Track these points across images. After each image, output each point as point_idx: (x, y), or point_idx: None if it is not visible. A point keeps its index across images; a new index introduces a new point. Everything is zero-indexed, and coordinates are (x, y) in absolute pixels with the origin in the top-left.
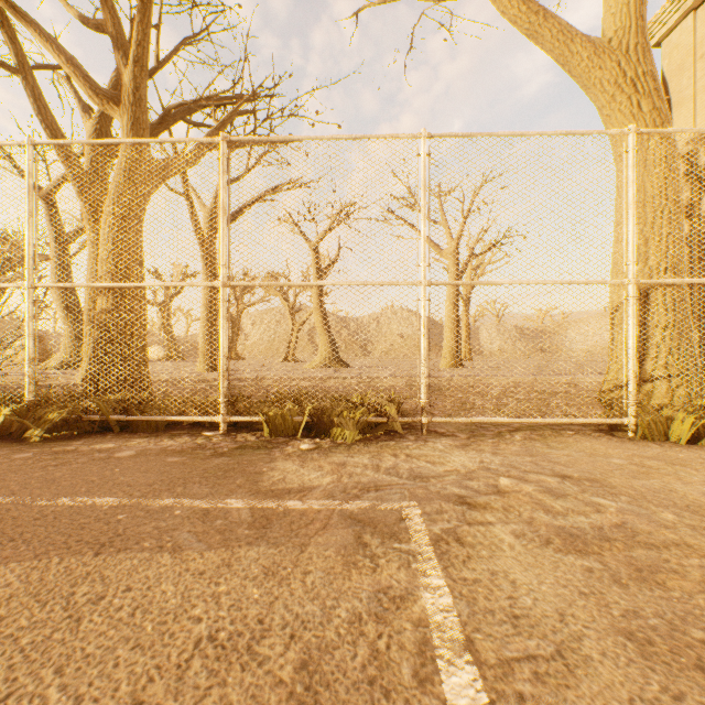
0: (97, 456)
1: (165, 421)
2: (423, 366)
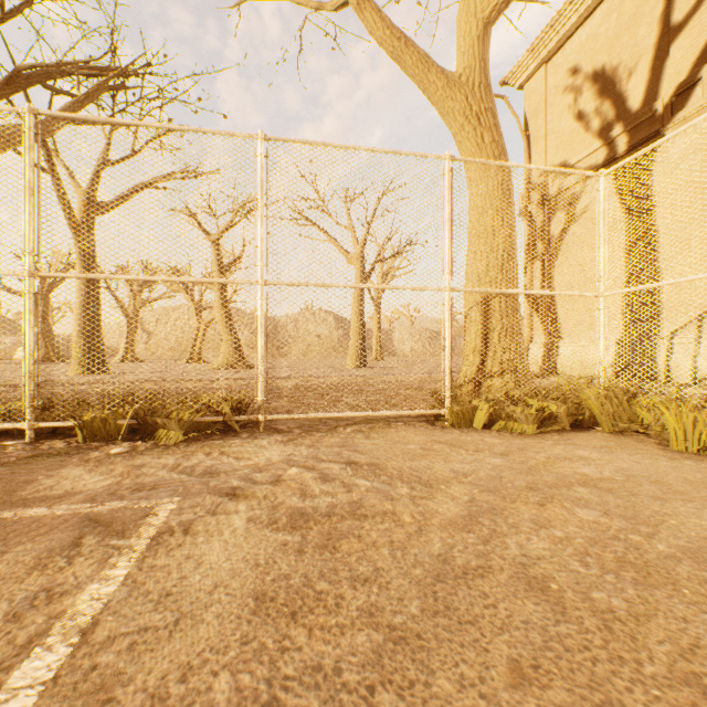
0: None
1: None
2: (260, 364)
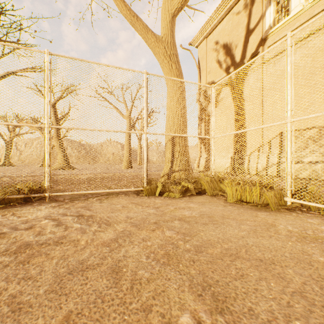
0: None
1: None
2: (46, 167)
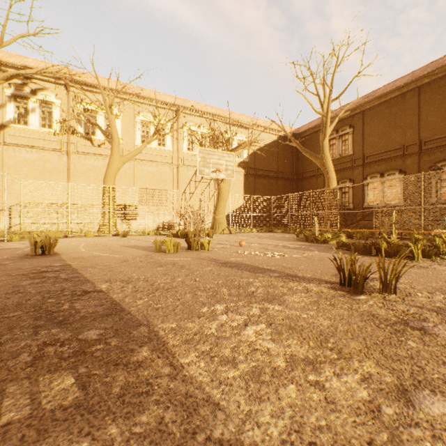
0: None
1: None
2: None
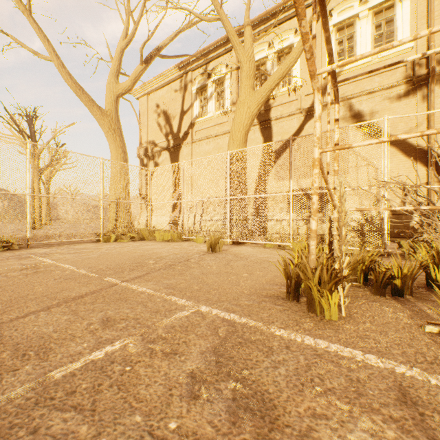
0: None
1: None
2: (29, 224)
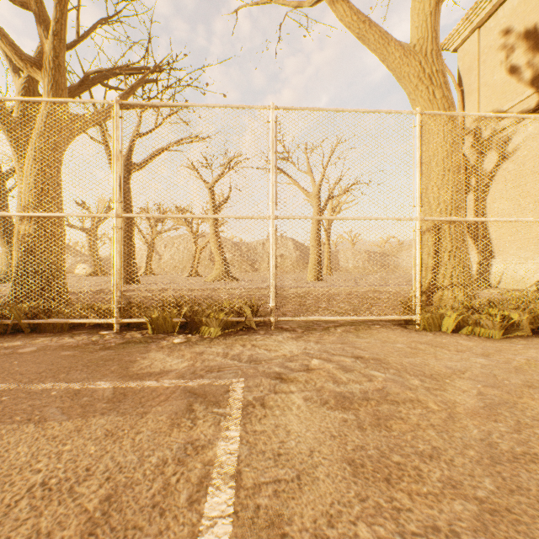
0: (2, 352)
1: (69, 323)
2: (271, 279)
